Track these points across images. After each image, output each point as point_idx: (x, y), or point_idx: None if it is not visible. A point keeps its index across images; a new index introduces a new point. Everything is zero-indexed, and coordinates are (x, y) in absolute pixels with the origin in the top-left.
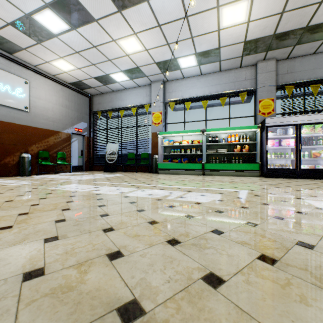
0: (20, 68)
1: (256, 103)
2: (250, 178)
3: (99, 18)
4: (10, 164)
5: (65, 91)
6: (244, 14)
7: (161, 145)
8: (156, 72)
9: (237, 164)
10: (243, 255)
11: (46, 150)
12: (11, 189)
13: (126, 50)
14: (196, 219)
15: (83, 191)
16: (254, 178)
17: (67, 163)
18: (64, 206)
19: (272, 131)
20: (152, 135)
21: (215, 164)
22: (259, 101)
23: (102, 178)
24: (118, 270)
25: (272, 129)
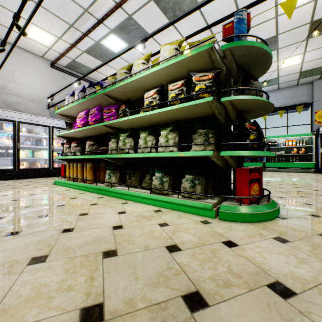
0: None
1: (312, 113)
2: (304, 173)
3: None
4: None
5: None
6: (298, 60)
7: None
8: None
9: (294, 163)
10: (289, 187)
11: None
12: None
13: None
14: (271, 183)
15: None
16: (308, 173)
17: None
18: None
19: None
20: None
21: (274, 163)
22: (315, 112)
23: None
24: None
25: None
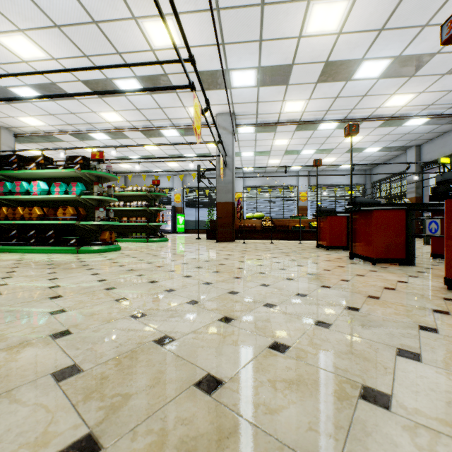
0: None
1: None
2: None
3: None
4: None
5: None
6: None
7: None
8: None
9: None
10: None
11: None
12: None
13: None
14: None
15: None
16: None
17: None
18: None
19: None
20: None
21: None
22: None
23: None
24: None
25: None
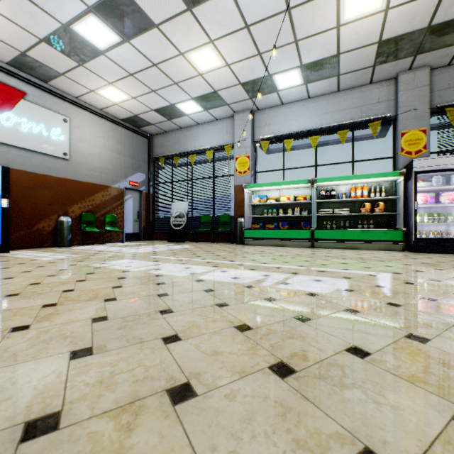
0: (57, 102)
1: (397, 137)
2: (387, 253)
3: (161, 22)
4: (45, 230)
5: (116, 131)
6: None
7: (249, 204)
8: (242, 98)
9: (367, 231)
10: (421, 409)
11: (91, 212)
12: (42, 265)
13: (199, 67)
14: (315, 324)
15: (137, 270)
16: (394, 253)
17: (118, 230)
18: (108, 294)
19: (424, 180)
20: (236, 189)
21: (331, 232)
22: (401, 133)
23: (165, 251)
24: (187, 429)
25: (423, 177)
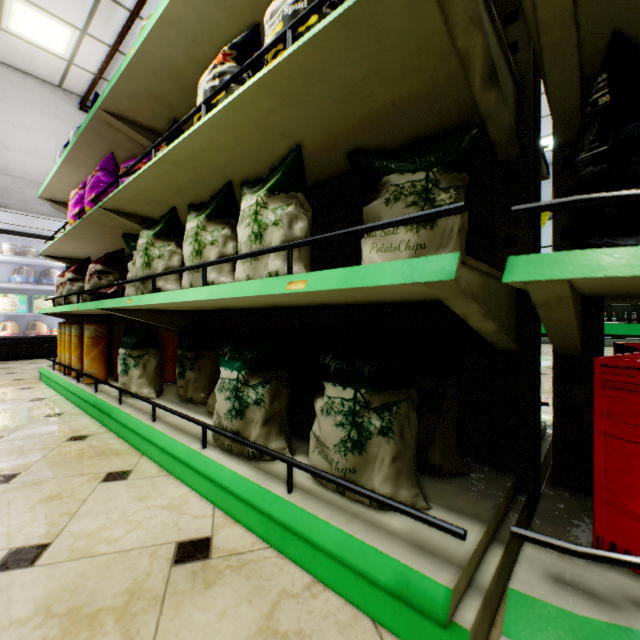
0: None
1: None
2: None
3: None
4: None
5: None
6: None
7: None
8: None
9: None
10: None
11: None
12: None
13: None
14: None
15: None
16: None
17: None
18: None
19: None
20: None
21: (610, 326)
22: None
23: None
24: None
25: None
